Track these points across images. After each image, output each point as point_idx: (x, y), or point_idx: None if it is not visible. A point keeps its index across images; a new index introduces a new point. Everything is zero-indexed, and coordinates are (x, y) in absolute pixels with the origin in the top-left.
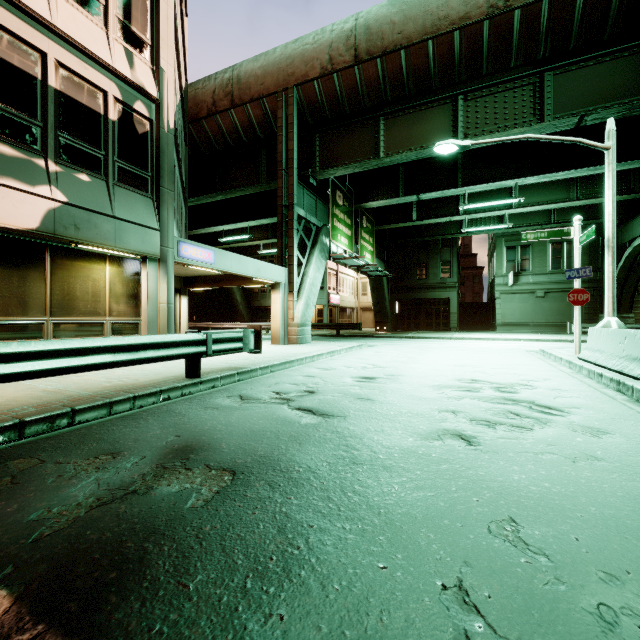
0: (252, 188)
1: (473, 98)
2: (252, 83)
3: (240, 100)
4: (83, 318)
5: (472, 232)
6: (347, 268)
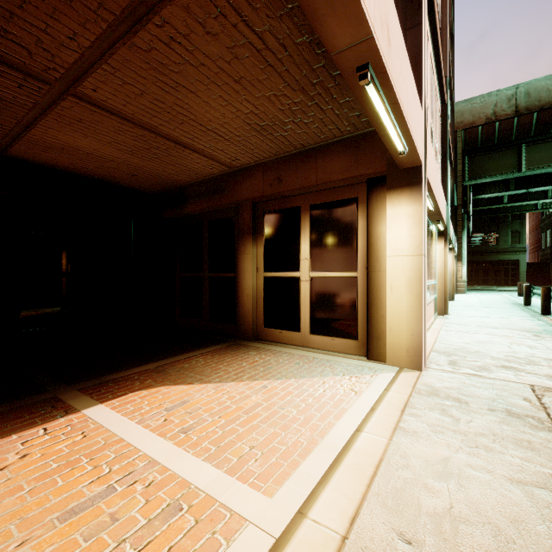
0: None
1: None
2: None
3: None
4: None
5: (547, 208)
6: None
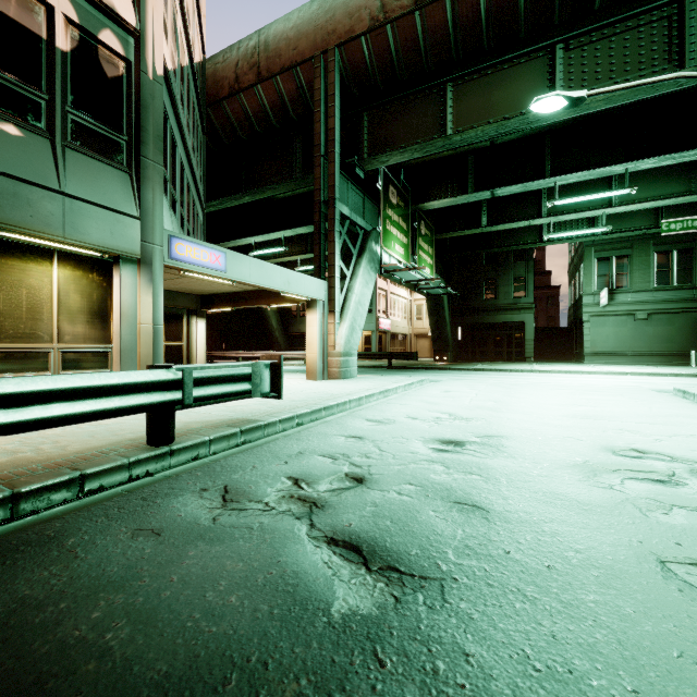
0: (284, 185)
1: (578, 46)
2: (283, 49)
3: (268, 72)
4: (11, 344)
5: (554, 241)
6: (399, 288)
